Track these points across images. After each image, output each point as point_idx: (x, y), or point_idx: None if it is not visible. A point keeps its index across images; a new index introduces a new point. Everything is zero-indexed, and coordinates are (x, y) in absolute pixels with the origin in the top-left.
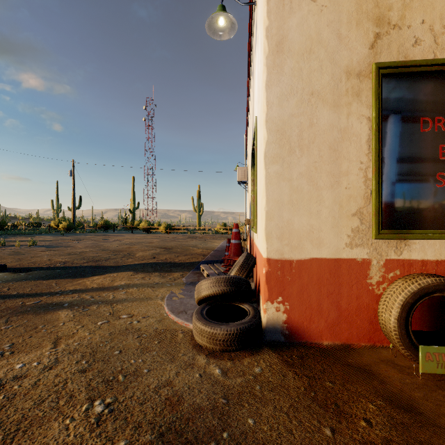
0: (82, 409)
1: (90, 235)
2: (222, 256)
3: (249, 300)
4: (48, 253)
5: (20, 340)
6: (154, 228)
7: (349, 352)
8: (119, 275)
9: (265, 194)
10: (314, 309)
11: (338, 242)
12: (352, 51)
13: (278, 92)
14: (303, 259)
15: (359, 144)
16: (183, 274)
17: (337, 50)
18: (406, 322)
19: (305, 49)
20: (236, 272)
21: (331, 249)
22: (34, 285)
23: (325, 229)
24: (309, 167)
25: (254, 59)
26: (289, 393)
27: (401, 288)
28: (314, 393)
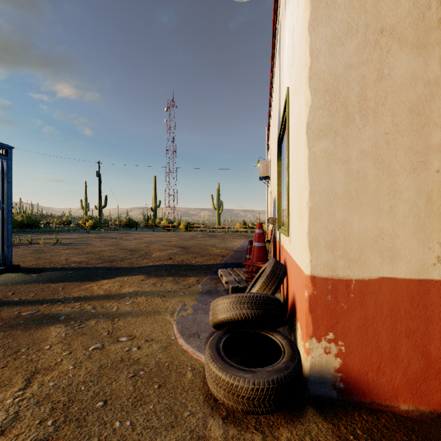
0: None
1: (113, 233)
2: (243, 258)
3: (281, 326)
4: (68, 251)
5: None
6: (174, 226)
7: None
8: (129, 280)
9: (309, 183)
10: (385, 354)
11: (424, 254)
12: None
13: (328, 34)
14: (367, 279)
15: None
16: (199, 280)
17: None
18: None
19: None
20: (262, 285)
21: (412, 266)
22: (40, 289)
23: (403, 235)
24: (377, 142)
25: (283, 24)
26: None
27: None
28: None
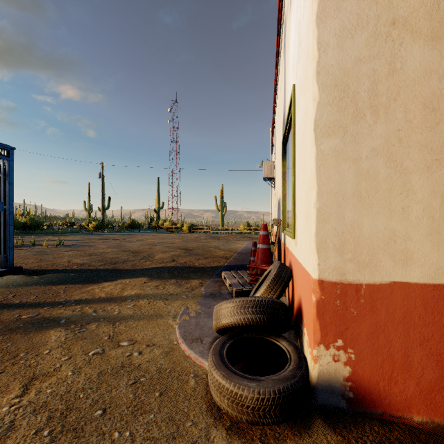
0: None
1: (116, 234)
2: (247, 260)
3: (287, 331)
4: (70, 253)
5: None
6: (177, 228)
7: None
8: (131, 282)
9: (316, 183)
10: (397, 362)
11: (439, 257)
12: None
13: (336, 27)
14: (378, 283)
15: None
16: (202, 283)
17: None
18: None
19: None
20: (267, 288)
21: (426, 269)
22: (42, 291)
23: (417, 237)
24: (389, 139)
25: (288, 20)
26: None
27: None
28: None
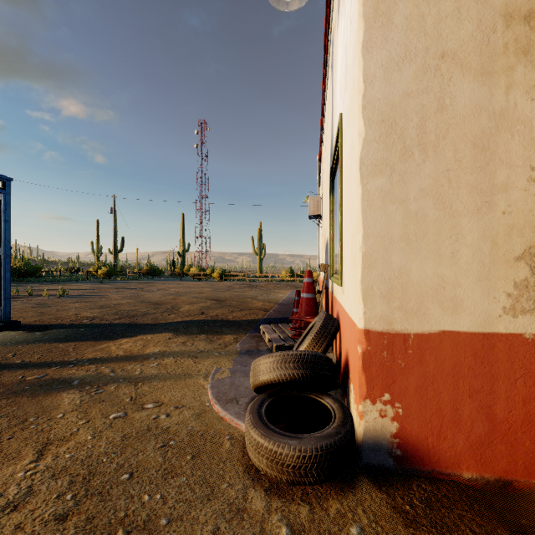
0: None
1: (131, 282)
2: (289, 313)
3: (332, 388)
4: (77, 305)
5: None
6: (206, 274)
7: (512, 495)
8: (154, 338)
9: (362, 225)
10: (446, 416)
11: (489, 305)
12: None
13: (383, 58)
14: (427, 333)
15: (529, 137)
16: (237, 338)
17: None
18: None
19: None
20: (311, 342)
21: (476, 317)
22: (47, 350)
23: (466, 283)
24: (438, 180)
25: (336, 38)
26: None
27: None
28: None
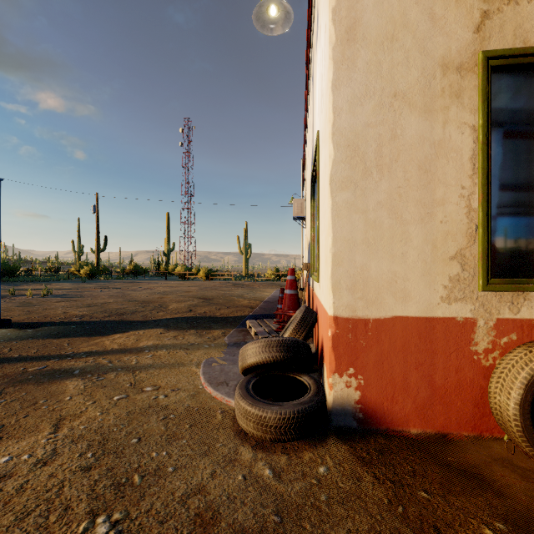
0: (78, 530)
1: (116, 282)
2: (274, 309)
3: (310, 370)
4: (64, 304)
5: (13, 420)
6: (192, 274)
7: (446, 444)
8: (146, 333)
9: (332, 230)
10: (398, 384)
11: (430, 295)
12: (450, 37)
13: (349, 95)
14: (383, 318)
15: (460, 163)
16: (225, 333)
17: (429, 36)
18: (532, 408)
19: (385, 35)
20: (292, 331)
21: (421, 305)
22: (42, 345)
23: (413, 278)
24: (391, 195)
25: (315, 60)
26: (368, 507)
27: (524, 361)
28: (403, 509)
